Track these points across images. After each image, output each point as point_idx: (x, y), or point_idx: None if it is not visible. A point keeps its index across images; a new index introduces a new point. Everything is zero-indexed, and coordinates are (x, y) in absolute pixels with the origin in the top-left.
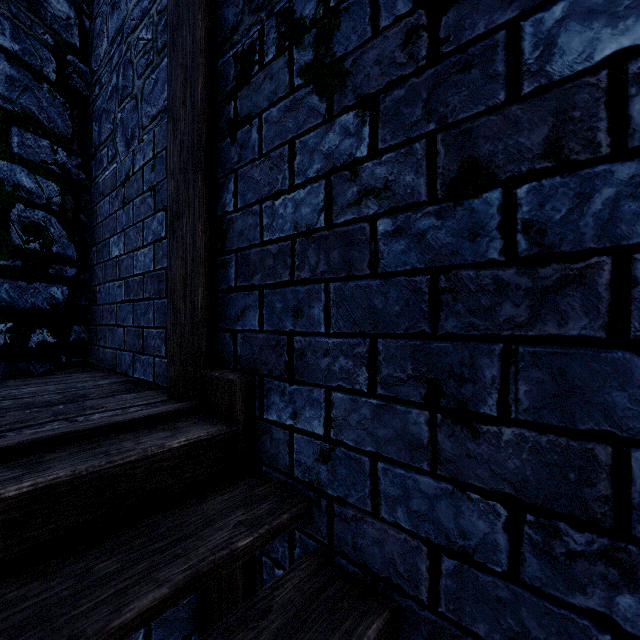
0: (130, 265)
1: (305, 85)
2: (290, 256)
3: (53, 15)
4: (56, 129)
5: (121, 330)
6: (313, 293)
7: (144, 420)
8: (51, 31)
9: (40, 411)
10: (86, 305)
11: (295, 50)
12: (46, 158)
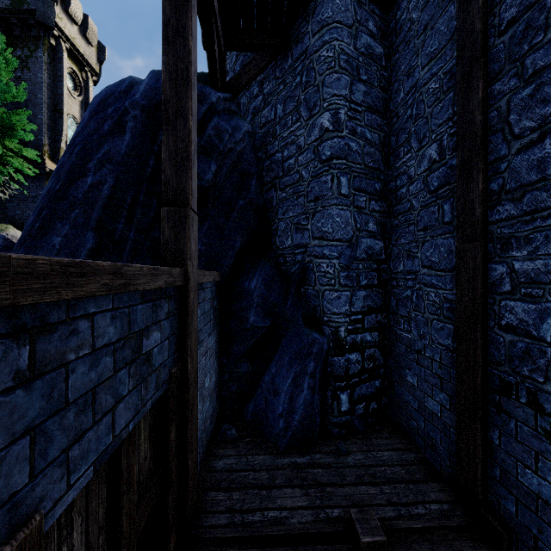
0: (422, 397)
1: (544, 437)
2: (535, 502)
3: (376, 253)
4: (377, 306)
5: (414, 423)
6: (549, 531)
7: (457, 526)
8: (375, 261)
9: (406, 488)
10: (386, 385)
11: (538, 415)
12: (374, 322)
